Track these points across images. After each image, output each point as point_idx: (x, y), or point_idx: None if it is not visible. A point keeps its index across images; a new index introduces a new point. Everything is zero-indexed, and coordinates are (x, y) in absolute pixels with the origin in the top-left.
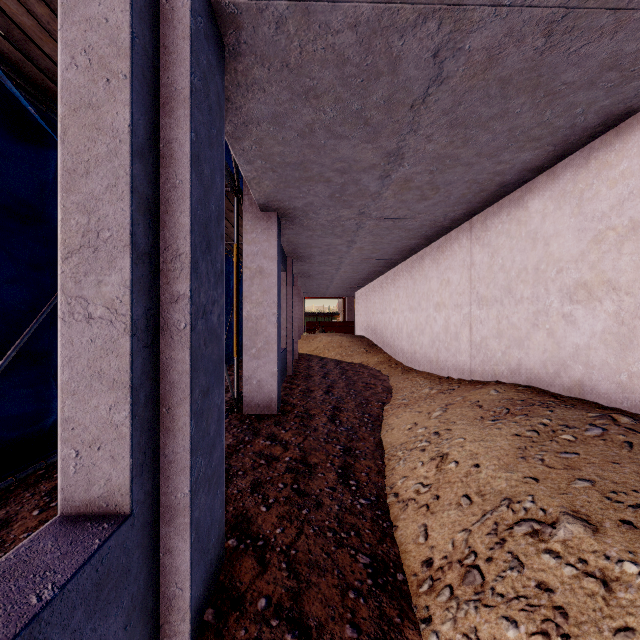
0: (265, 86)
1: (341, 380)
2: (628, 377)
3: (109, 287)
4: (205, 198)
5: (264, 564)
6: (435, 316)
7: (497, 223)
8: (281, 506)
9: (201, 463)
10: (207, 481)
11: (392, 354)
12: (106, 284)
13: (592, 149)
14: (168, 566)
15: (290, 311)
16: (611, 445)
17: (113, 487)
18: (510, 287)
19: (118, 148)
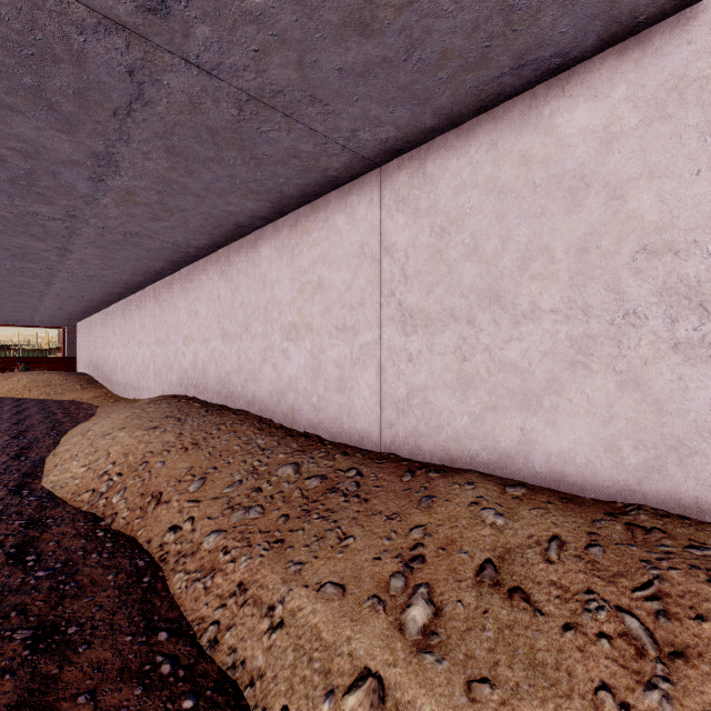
0: None
1: (39, 414)
2: (196, 382)
3: None
4: None
5: None
6: (138, 352)
7: (164, 292)
8: None
9: None
10: None
11: (111, 388)
12: None
13: (189, 269)
14: None
15: None
16: (165, 408)
17: None
18: (168, 335)
19: None
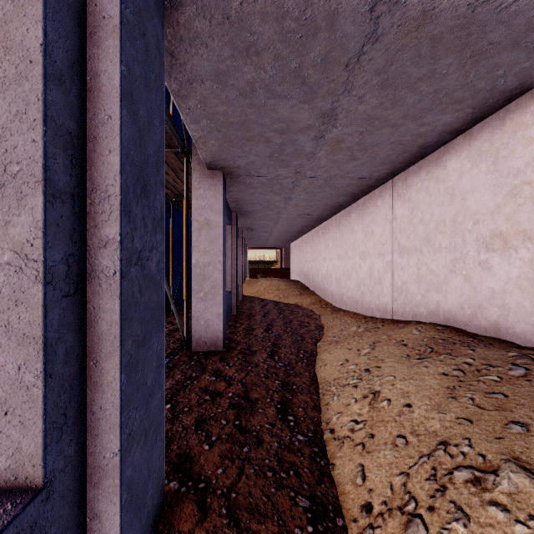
0: (207, 41)
1: (279, 319)
2: None
3: (18, 228)
4: (140, 140)
5: (204, 510)
6: (360, 263)
7: (417, 181)
8: (223, 444)
9: (135, 416)
10: (143, 433)
11: (322, 296)
12: (14, 225)
13: (508, 111)
14: (96, 532)
15: (235, 259)
16: None
17: (23, 457)
18: (429, 238)
19: (28, 70)
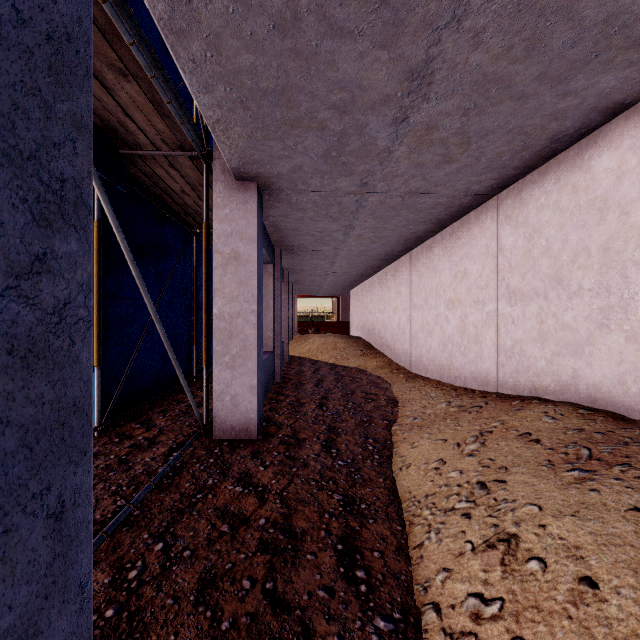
0: None
1: (337, 389)
2: None
3: None
4: None
5: None
6: (447, 315)
7: (538, 195)
8: None
9: None
10: None
11: (392, 357)
12: None
13: None
14: None
15: (278, 309)
16: None
17: None
18: (560, 276)
19: None
